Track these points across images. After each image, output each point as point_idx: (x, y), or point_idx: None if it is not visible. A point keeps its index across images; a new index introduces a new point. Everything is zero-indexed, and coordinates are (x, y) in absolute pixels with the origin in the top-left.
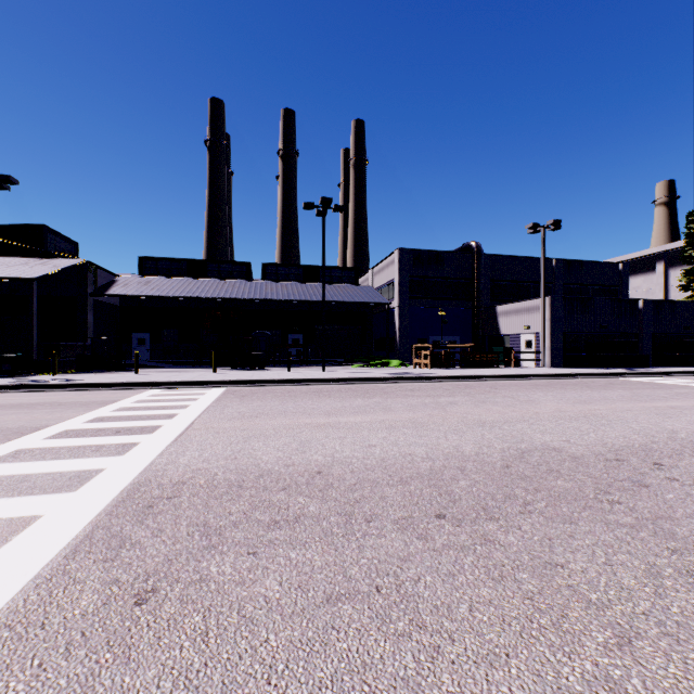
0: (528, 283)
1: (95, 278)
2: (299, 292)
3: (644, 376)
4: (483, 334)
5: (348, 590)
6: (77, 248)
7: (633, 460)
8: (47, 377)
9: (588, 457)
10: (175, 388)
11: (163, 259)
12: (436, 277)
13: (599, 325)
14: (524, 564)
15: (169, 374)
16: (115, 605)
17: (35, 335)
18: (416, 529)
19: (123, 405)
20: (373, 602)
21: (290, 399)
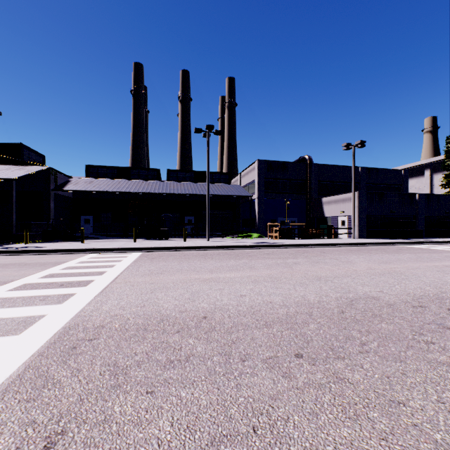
0: (342, 183)
1: (56, 179)
2: (192, 188)
3: (421, 244)
4: (313, 216)
5: (229, 431)
6: (44, 159)
7: (432, 306)
8: (20, 245)
9: (399, 304)
10: (107, 253)
11: (101, 167)
12: (282, 178)
13: (390, 211)
14: (372, 402)
15: (104, 243)
16: (26, 449)
17: (14, 217)
18: (281, 368)
19: (69, 264)
20: (251, 444)
21: (185, 260)
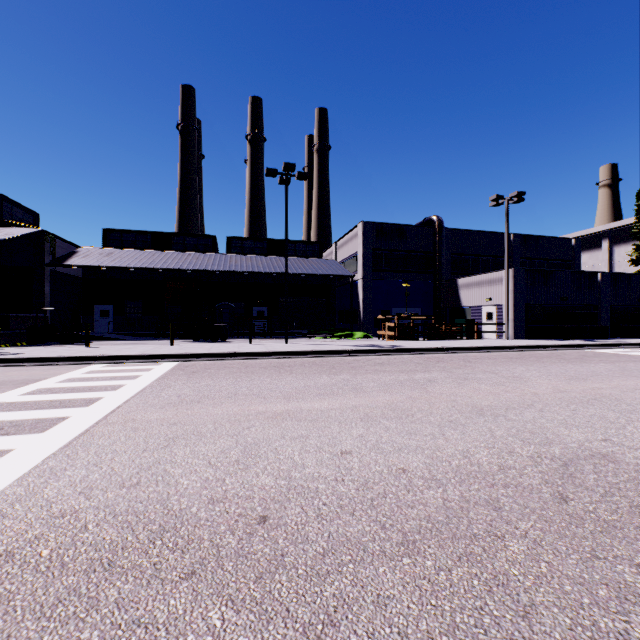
0: (487, 257)
1: (54, 248)
2: (264, 264)
3: (610, 348)
4: (444, 306)
5: None
6: (37, 219)
7: None
8: None
9: None
10: (121, 363)
11: (127, 232)
12: (398, 250)
13: (559, 297)
14: None
15: (122, 347)
16: None
17: None
18: None
19: (43, 385)
20: None
21: (245, 376)
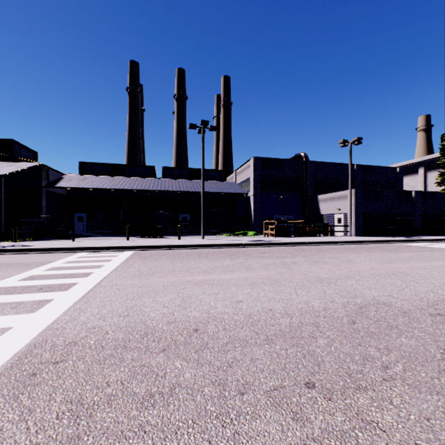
0: (338, 180)
1: (48, 175)
2: (187, 186)
3: (419, 242)
4: (309, 214)
5: None
6: (36, 156)
7: None
8: (8, 244)
9: (414, 311)
10: (97, 252)
11: (95, 164)
12: (278, 176)
13: (386, 208)
14: None
15: (96, 241)
16: None
17: (3, 214)
18: (290, 405)
19: (55, 265)
20: None
21: (178, 260)
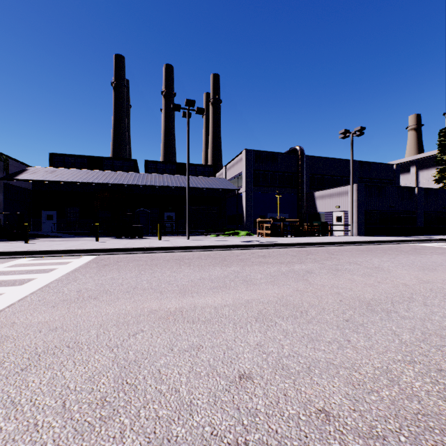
0: (335, 177)
1: (7, 166)
2: (172, 180)
3: (429, 242)
4: (304, 212)
5: None
6: None
7: None
8: None
9: None
10: (47, 257)
11: (68, 155)
12: (272, 170)
13: (389, 205)
14: None
15: (55, 243)
16: None
17: None
18: None
19: None
20: None
21: (149, 269)
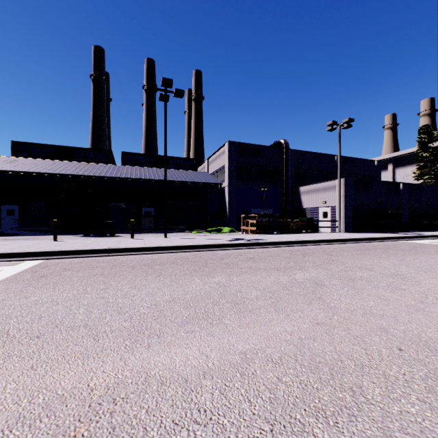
0: (319, 172)
1: None
2: (150, 173)
3: (421, 239)
4: (289, 208)
5: None
6: None
7: None
8: None
9: None
10: None
11: (34, 144)
12: (256, 164)
13: (375, 201)
14: None
15: None
16: None
17: None
18: None
19: None
20: None
21: (101, 282)
